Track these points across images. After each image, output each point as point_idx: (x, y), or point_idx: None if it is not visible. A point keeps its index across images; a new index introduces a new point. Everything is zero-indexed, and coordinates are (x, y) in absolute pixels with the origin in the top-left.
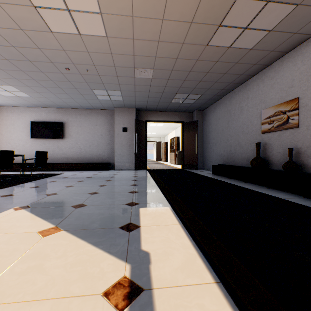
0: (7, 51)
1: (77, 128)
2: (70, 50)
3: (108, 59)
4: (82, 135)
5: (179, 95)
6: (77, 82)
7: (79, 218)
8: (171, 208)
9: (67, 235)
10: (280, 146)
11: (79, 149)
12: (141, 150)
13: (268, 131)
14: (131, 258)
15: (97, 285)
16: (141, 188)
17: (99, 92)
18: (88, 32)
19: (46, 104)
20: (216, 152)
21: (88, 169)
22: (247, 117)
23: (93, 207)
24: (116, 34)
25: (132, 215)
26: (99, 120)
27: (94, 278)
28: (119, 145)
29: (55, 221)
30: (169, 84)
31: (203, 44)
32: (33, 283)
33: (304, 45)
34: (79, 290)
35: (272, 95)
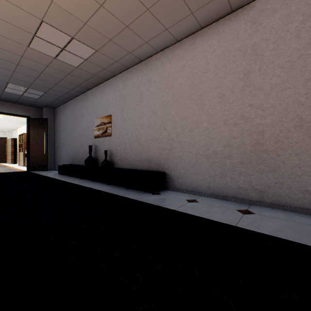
0: None
1: None
2: None
3: None
4: None
5: (14, 85)
6: None
7: None
8: None
9: None
10: (104, 148)
11: None
12: None
13: (98, 136)
14: None
15: None
16: None
17: None
18: None
19: None
20: (66, 152)
21: None
22: (87, 123)
23: None
24: None
25: None
26: None
27: None
28: None
29: None
30: None
31: (23, 44)
32: None
33: (114, 80)
34: None
35: (100, 108)
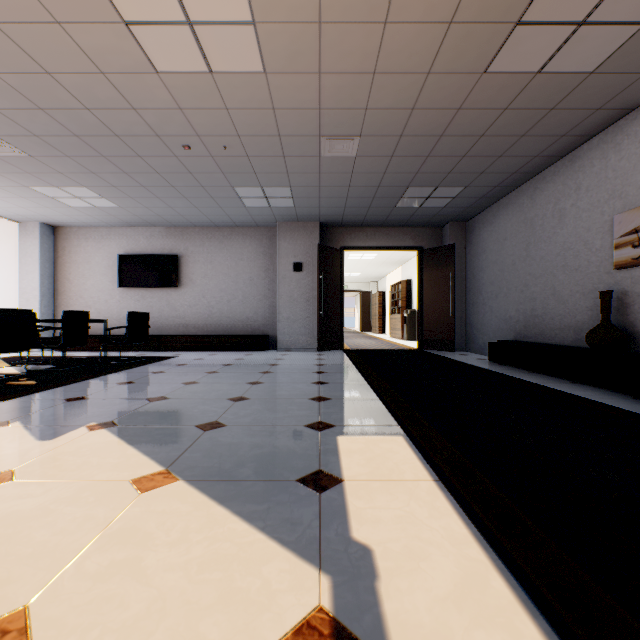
0: (76, 120)
1: (203, 265)
2: (192, 107)
3: (266, 120)
4: (213, 280)
5: (414, 189)
6: (204, 174)
7: (212, 454)
8: (407, 438)
9: (190, 493)
10: None
11: (208, 308)
12: (331, 310)
13: (633, 263)
14: (330, 560)
15: (258, 623)
16: (335, 391)
17: (248, 192)
18: (228, 67)
19: (147, 221)
20: (499, 313)
21: (225, 348)
22: (576, 234)
23: (239, 429)
24: (284, 65)
25: (323, 453)
26: (247, 250)
27: (250, 604)
28: (287, 299)
29: (164, 457)
30: (393, 167)
31: (475, 71)
32: (122, 603)
33: None
34: (219, 635)
35: None
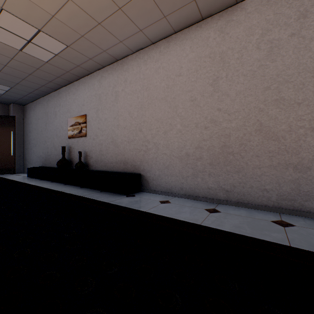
0: None
1: None
2: None
3: None
4: None
5: None
6: None
7: None
8: None
9: None
10: (78, 149)
11: None
12: None
13: (72, 137)
14: None
15: None
16: None
17: None
18: None
19: None
20: (37, 153)
21: None
22: (60, 122)
23: None
24: None
25: None
26: None
27: None
28: None
29: None
30: None
31: None
32: None
33: (89, 78)
34: None
35: (74, 107)
